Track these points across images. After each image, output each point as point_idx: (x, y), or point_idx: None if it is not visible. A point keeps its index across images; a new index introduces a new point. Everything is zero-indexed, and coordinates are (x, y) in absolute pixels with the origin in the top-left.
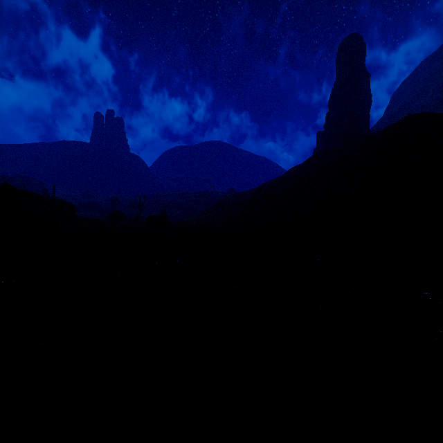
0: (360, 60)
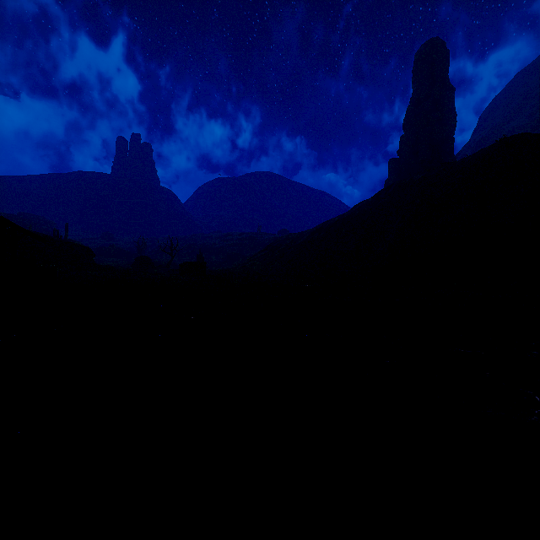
0: (443, 71)
